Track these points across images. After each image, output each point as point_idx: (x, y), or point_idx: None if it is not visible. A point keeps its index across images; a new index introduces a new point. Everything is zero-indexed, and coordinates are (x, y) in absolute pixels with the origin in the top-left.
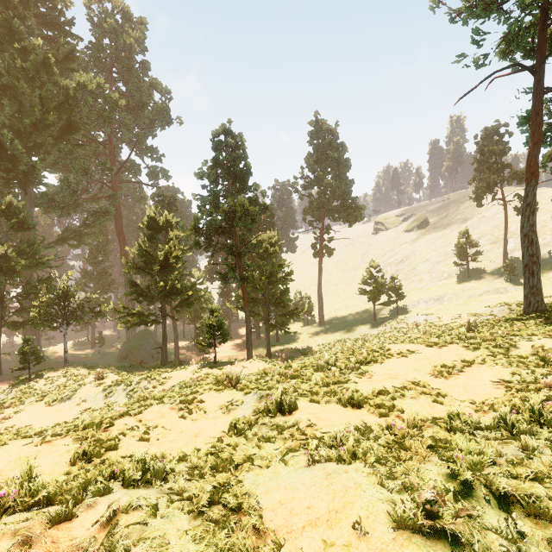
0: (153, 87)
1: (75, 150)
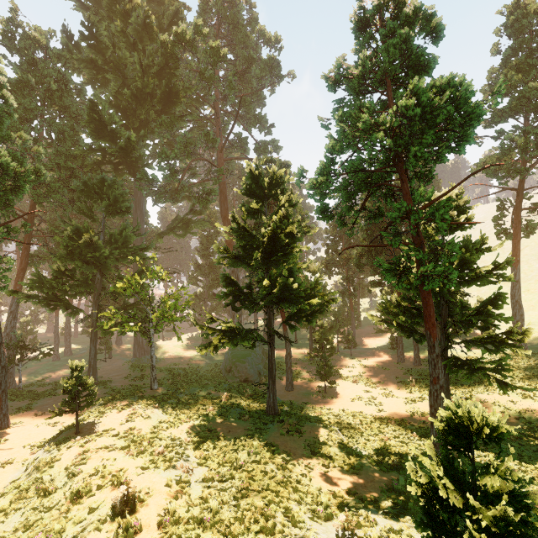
0: (260, 38)
1: (176, 121)
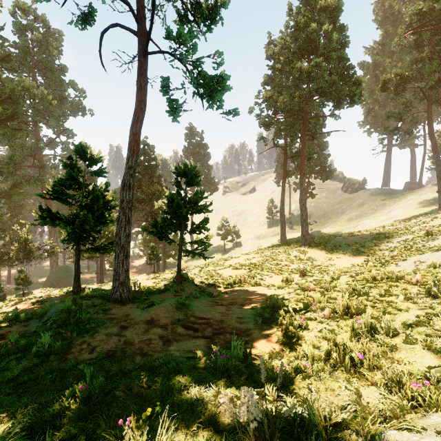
0: (72, 87)
1: (16, 134)
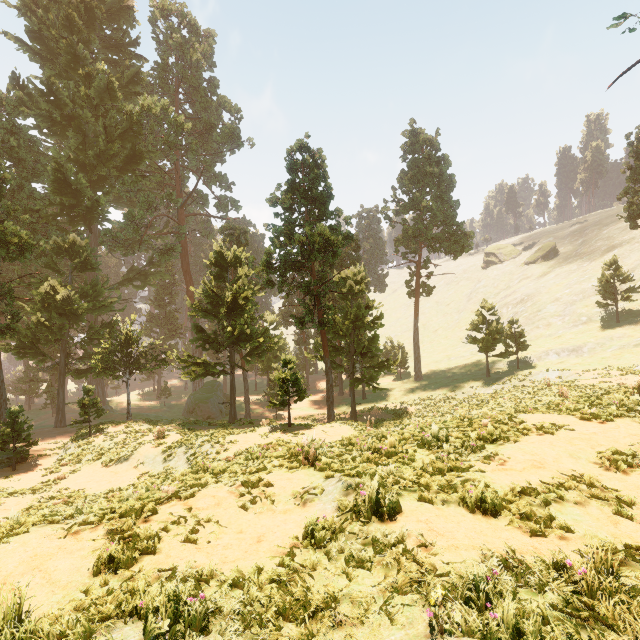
0: (221, 106)
1: (139, 181)
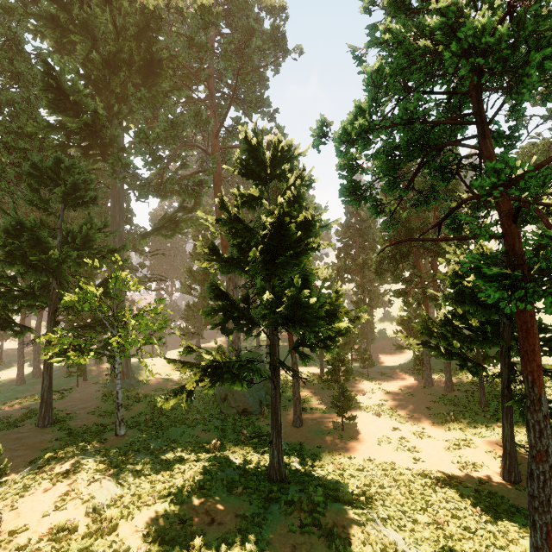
0: (262, 4)
1: (159, 95)
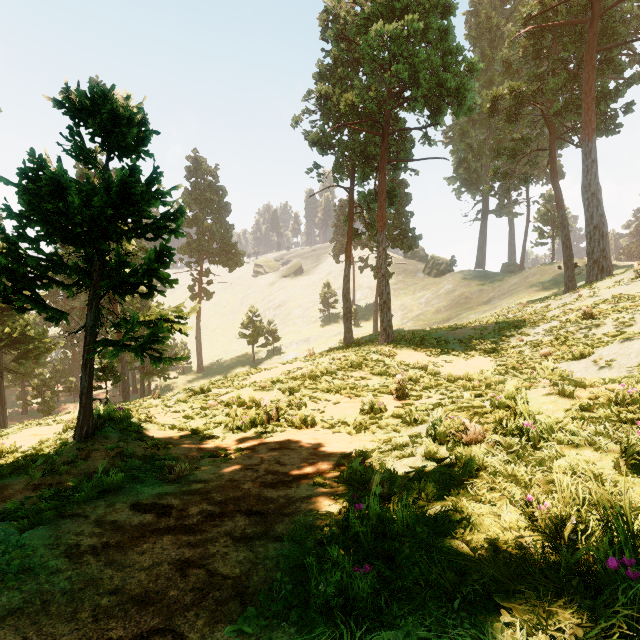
0: None
1: None
